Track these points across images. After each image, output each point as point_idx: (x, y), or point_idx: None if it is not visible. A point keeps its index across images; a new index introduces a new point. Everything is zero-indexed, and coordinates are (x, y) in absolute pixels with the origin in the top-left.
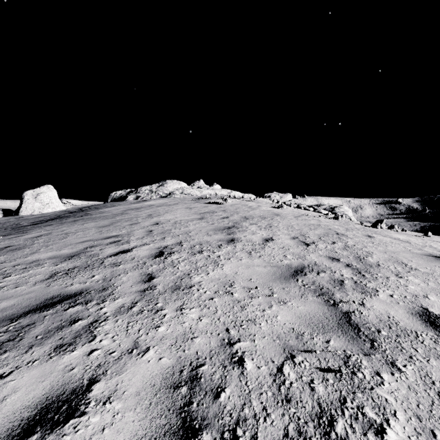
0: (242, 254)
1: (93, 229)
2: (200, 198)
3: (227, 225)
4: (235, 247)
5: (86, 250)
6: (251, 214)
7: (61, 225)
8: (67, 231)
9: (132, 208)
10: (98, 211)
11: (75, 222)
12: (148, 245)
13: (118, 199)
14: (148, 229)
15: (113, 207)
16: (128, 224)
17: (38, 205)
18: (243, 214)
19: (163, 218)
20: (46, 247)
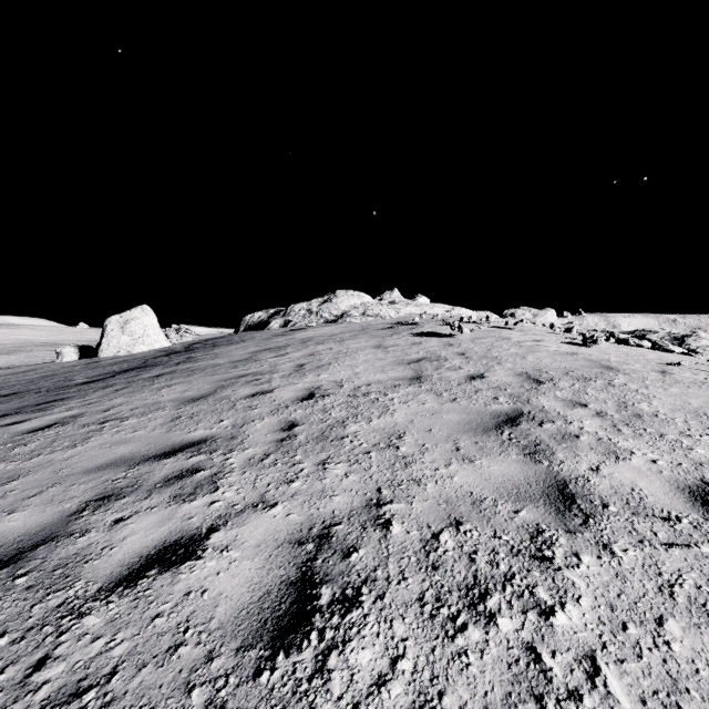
0: (703, 642)
1: (167, 407)
2: (399, 323)
3: (498, 406)
4: (617, 562)
5: (73, 523)
6: (536, 364)
7: (124, 388)
8: (114, 411)
9: (270, 347)
10: (211, 352)
11: (154, 381)
12: (268, 513)
13: (255, 327)
14: (285, 416)
15: (239, 343)
16: (246, 394)
17: (126, 339)
18: (516, 366)
19: (328, 375)
20: (3, 483)
